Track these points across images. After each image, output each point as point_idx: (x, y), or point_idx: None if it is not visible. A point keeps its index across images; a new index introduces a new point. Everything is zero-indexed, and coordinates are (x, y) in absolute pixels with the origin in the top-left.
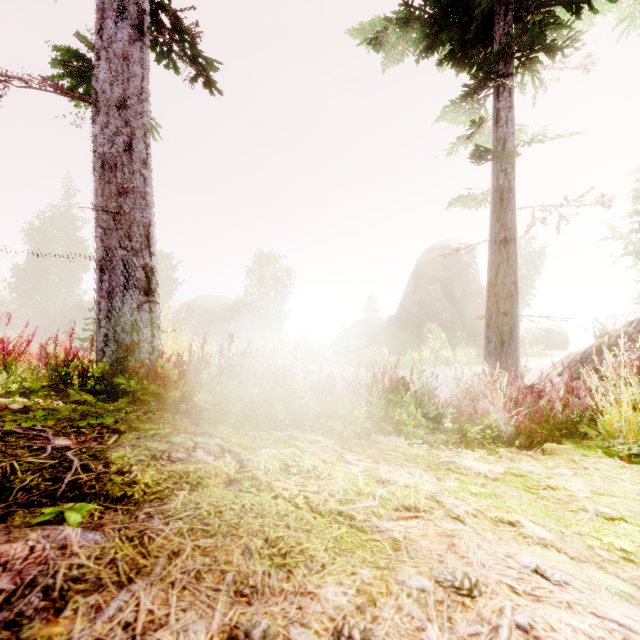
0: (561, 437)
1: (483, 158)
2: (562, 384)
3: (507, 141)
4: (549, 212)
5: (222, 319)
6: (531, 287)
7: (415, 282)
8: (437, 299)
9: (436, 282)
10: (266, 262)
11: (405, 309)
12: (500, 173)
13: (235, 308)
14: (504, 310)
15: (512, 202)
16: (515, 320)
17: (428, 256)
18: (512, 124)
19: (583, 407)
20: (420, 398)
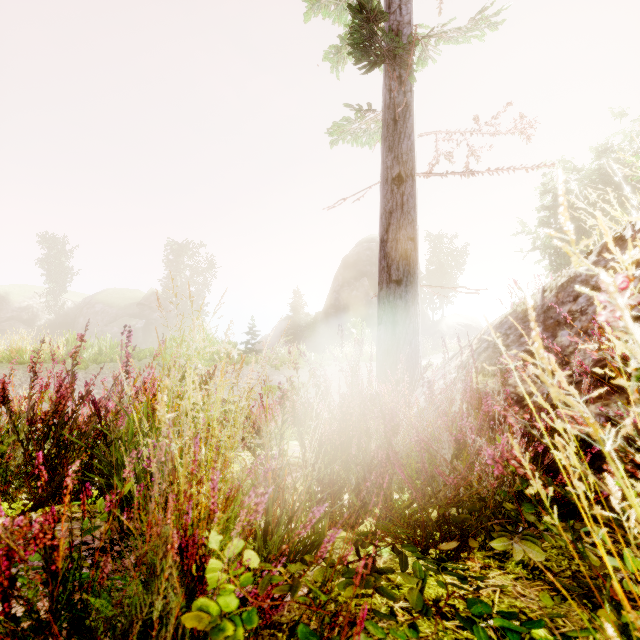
0: (447, 538)
1: (370, 56)
2: (459, 386)
3: (403, 37)
4: (457, 144)
5: (129, 315)
6: (453, 284)
7: (343, 276)
8: (364, 294)
9: (363, 277)
10: (184, 252)
11: (332, 304)
12: (394, 83)
13: (146, 303)
14: (398, 277)
15: (409, 124)
16: (413, 292)
17: (356, 250)
18: (409, 13)
19: (502, 470)
20: (155, 431)
